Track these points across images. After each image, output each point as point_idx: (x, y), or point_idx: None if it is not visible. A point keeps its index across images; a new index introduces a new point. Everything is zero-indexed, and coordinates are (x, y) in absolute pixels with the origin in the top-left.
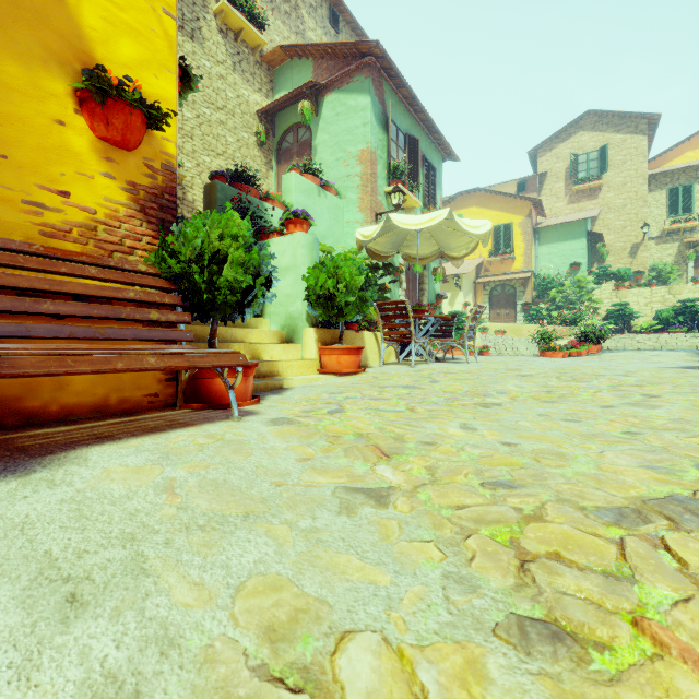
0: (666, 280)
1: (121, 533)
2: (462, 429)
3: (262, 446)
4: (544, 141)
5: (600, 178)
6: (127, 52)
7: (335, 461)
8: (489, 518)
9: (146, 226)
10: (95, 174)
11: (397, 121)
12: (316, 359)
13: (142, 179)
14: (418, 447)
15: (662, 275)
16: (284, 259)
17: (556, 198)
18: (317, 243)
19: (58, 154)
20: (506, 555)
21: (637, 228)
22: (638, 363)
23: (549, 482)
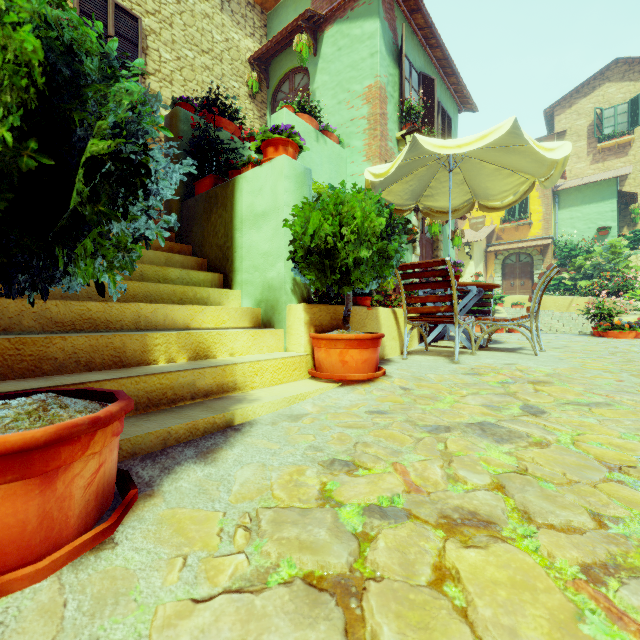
0: None
1: None
2: None
3: None
4: (563, 97)
5: (630, 133)
6: None
7: None
8: None
9: None
10: None
11: (409, 56)
12: (305, 355)
13: None
14: None
15: None
16: (260, 200)
17: (577, 158)
18: (309, 175)
19: None
20: None
21: None
22: None
23: None
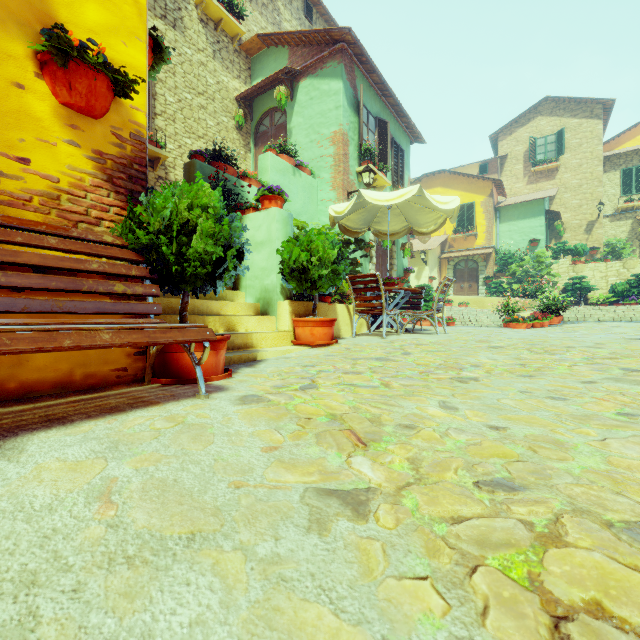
0: (620, 255)
1: (21, 572)
2: (442, 409)
3: (226, 431)
4: (504, 126)
5: (557, 160)
6: (93, 17)
7: (306, 451)
8: (495, 538)
9: (114, 196)
10: (58, 141)
11: (367, 105)
12: (290, 331)
13: (109, 148)
14: (397, 431)
15: (616, 251)
16: (259, 234)
17: (516, 179)
18: (291, 218)
19: (16, 119)
20: (529, 605)
21: (592, 207)
22: (600, 334)
23: (556, 481)
